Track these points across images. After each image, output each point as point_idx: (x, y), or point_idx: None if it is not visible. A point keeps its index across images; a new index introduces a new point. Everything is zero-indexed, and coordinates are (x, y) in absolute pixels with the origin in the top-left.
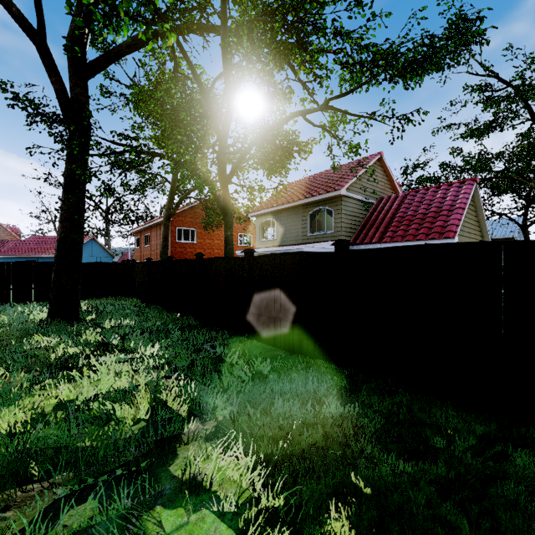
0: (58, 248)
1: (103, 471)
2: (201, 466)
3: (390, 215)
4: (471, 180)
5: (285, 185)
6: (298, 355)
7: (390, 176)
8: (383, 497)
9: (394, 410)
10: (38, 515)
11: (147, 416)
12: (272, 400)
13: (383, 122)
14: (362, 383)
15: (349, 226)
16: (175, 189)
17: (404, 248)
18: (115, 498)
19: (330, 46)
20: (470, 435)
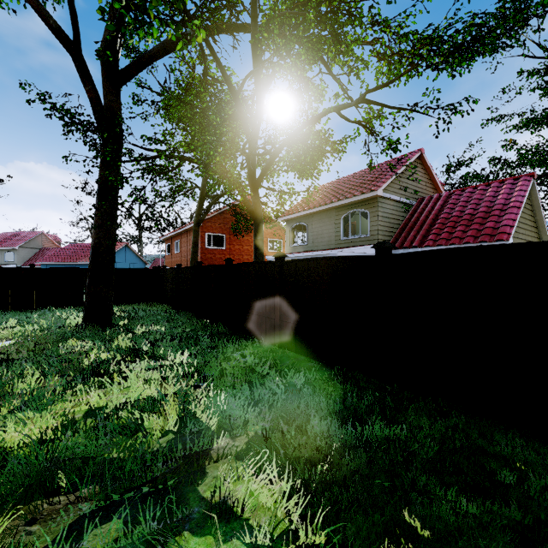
0: (92, 254)
1: (129, 487)
2: (231, 489)
3: (432, 216)
4: (528, 175)
5: (317, 187)
6: (334, 367)
7: (432, 175)
8: (444, 543)
9: (448, 434)
10: (62, 531)
11: (175, 428)
12: (308, 417)
13: (426, 114)
14: (407, 401)
15: (386, 230)
16: (204, 194)
17: (457, 250)
18: (141, 520)
19: (367, 36)
20: (546, 471)
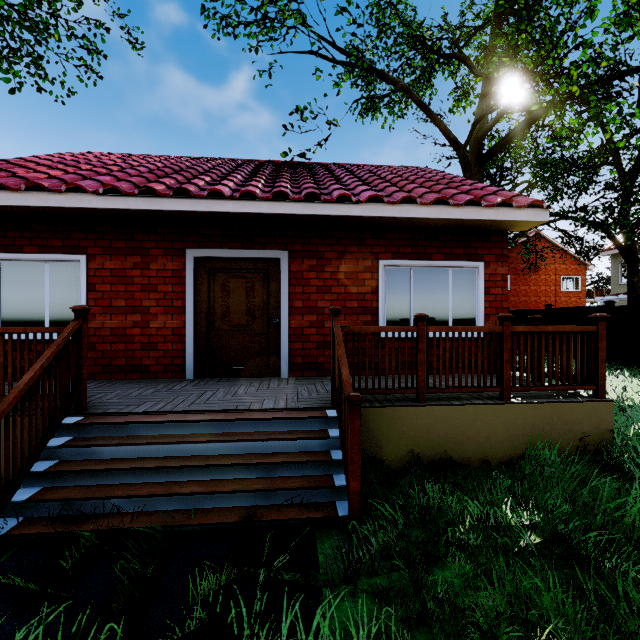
0: None
1: None
2: None
3: None
4: None
5: None
6: None
7: None
8: None
9: None
10: None
11: None
12: None
13: None
14: None
15: None
16: None
17: None
18: None
19: None
20: None
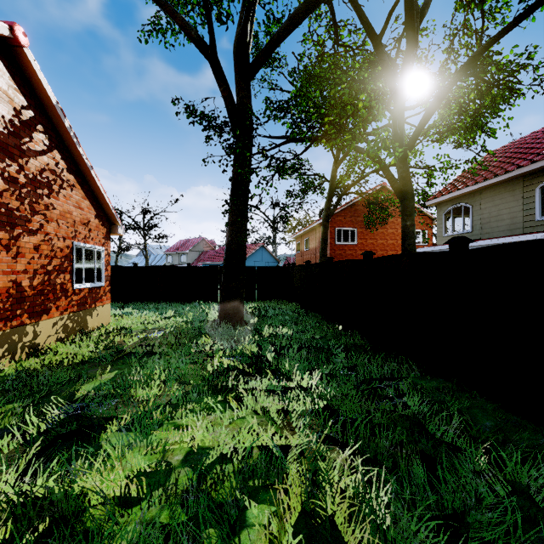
0: (226, 252)
1: None
2: None
3: None
4: None
5: (490, 151)
6: None
7: None
8: None
9: None
10: None
11: None
12: None
13: None
14: None
15: None
16: (334, 186)
17: None
18: None
19: None
20: None
